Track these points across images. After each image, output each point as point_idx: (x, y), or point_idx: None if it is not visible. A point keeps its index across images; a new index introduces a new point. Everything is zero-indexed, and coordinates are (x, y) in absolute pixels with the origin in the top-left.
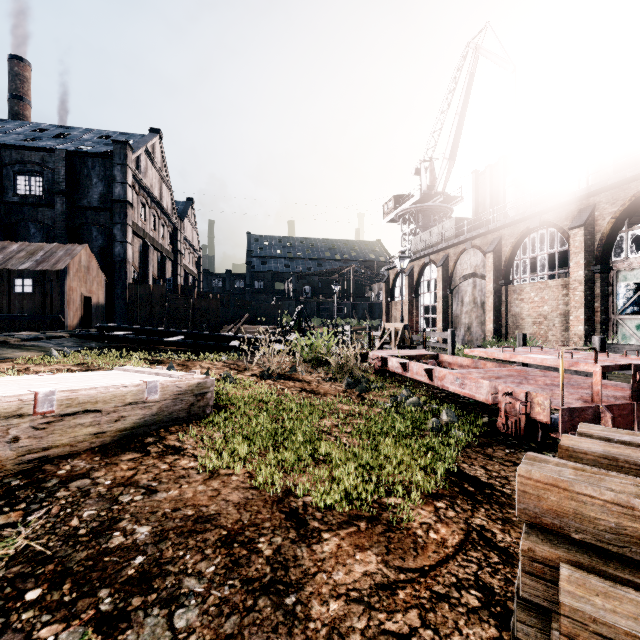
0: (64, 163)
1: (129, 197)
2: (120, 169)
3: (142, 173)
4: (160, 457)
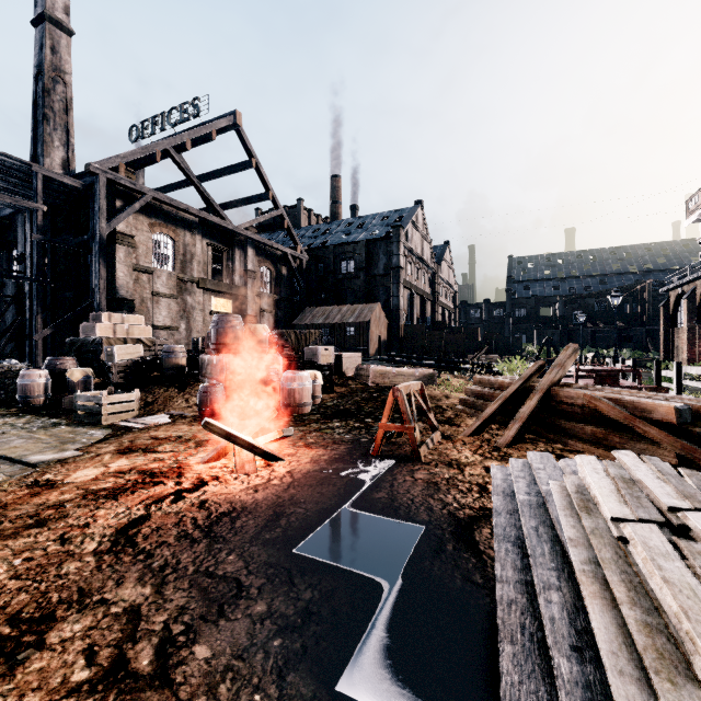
0: (364, 249)
1: (401, 263)
2: (396, 245)
3: (409, 241)
4: None
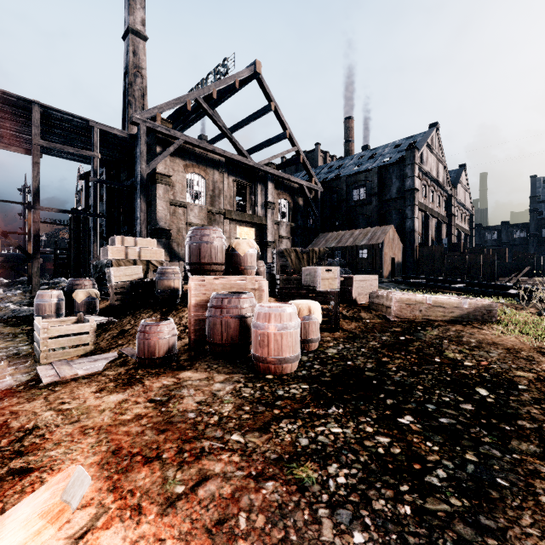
0: (376, 175)
1: (416, 185)
2: (410, 167)
3: (424, 163)
4: (472, 328)
